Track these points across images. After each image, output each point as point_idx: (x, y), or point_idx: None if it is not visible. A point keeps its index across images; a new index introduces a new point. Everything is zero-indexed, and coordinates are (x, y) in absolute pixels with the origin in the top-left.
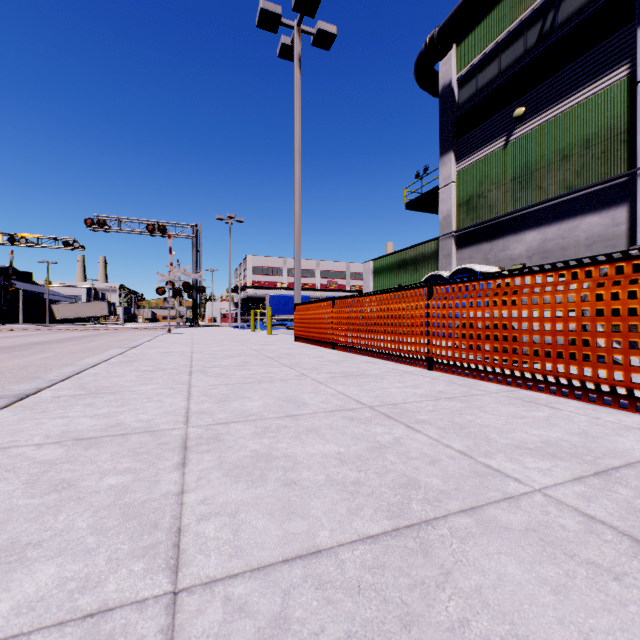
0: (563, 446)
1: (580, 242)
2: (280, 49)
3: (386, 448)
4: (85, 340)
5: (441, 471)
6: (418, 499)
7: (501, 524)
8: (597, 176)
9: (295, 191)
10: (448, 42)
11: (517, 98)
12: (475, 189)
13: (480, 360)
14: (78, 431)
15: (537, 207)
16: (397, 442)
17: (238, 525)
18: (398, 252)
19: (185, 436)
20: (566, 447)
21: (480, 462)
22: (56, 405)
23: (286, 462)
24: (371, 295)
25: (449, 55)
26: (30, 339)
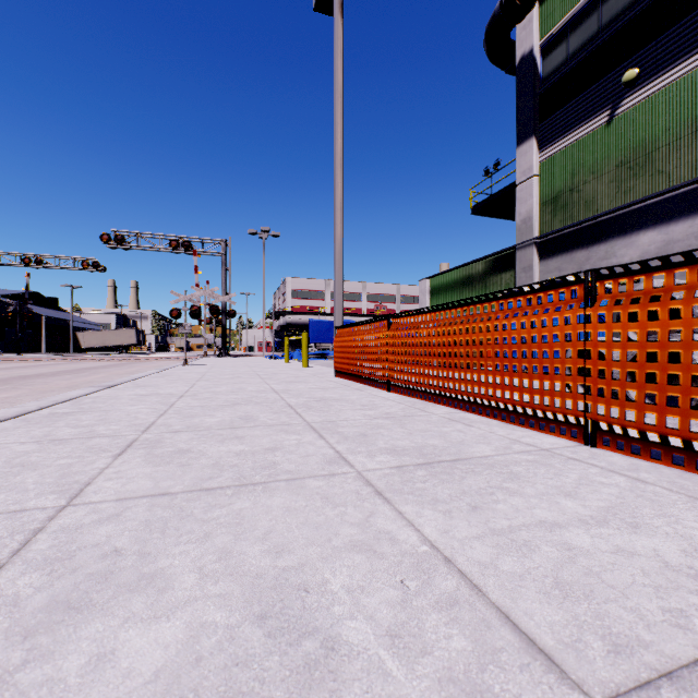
0: None
1: None
2: None
3: None
4: (87, 373)
5: None
6: None
7: None
8: None
9: (335, 178)
10: None
11: (627, 58)
12: (565, 182)
13: None
14: None
15: (657, 198)
16: None
17: None
18: (462, 266)
19: None
20: None
21: None
22: None
23: None
24: (454, 307)
25: (530, 16)
26: (26, 371)
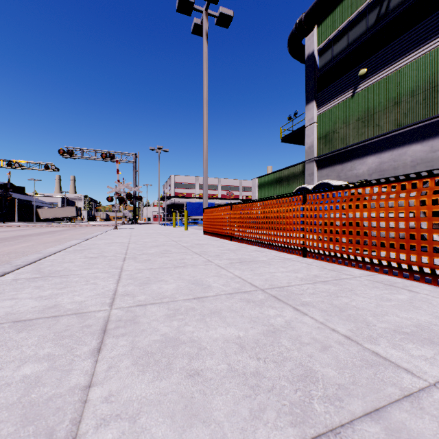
0: (435, 330)
1: (407, 164)
2: (193, 27)
3: (280, 332)
4: (57, 233)
5: (334, 359)
6: (319, 397)
7: (413, 435)
8: (420, 116)
9: (204, 128)
10: (312, 23)
11: (361, 62)
12: (331, 127)
13: (345, 250)
14: (19, 313)
15: (375, 139)
16: (288, 325)
17: (136, 434)
18: (276, 172)
19: (107, 318)
20: (438, 332)
21: (367, 349)
22: (12, 287)
23: (191, 348)
24: (259, 201)
25: (312, 33)
26: (19, 233)
